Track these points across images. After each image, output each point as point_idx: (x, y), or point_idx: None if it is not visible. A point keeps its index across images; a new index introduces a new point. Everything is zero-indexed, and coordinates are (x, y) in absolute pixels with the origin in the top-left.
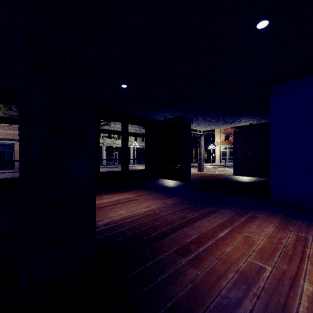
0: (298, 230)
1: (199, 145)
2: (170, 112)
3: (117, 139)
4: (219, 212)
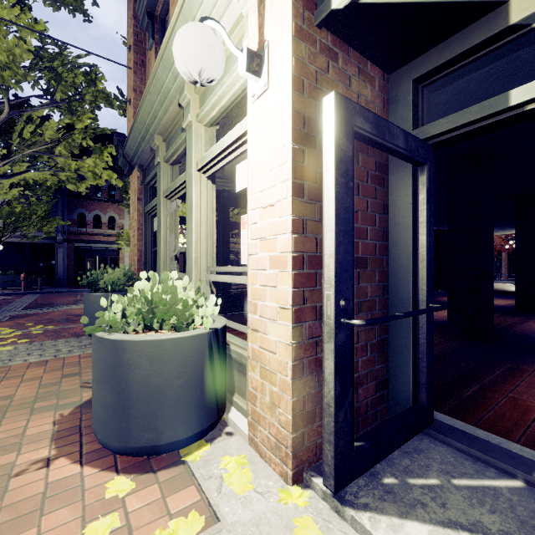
0: None
1: None
2: None
3: None
4: None
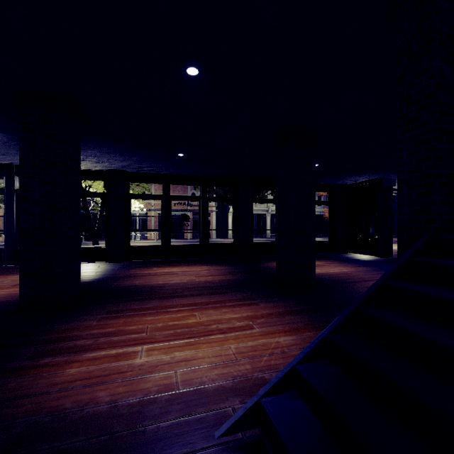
0: None
1: None
2: (362, 176)
3: None
4: None
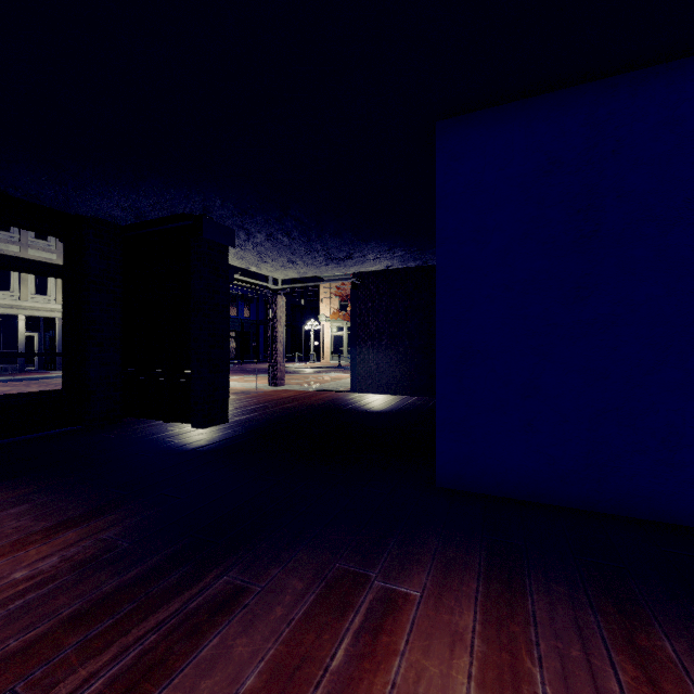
0: (564, 684)
1: (272, 317)
2: (144, 192)
3: (33, 294)
4: (248, 611)
